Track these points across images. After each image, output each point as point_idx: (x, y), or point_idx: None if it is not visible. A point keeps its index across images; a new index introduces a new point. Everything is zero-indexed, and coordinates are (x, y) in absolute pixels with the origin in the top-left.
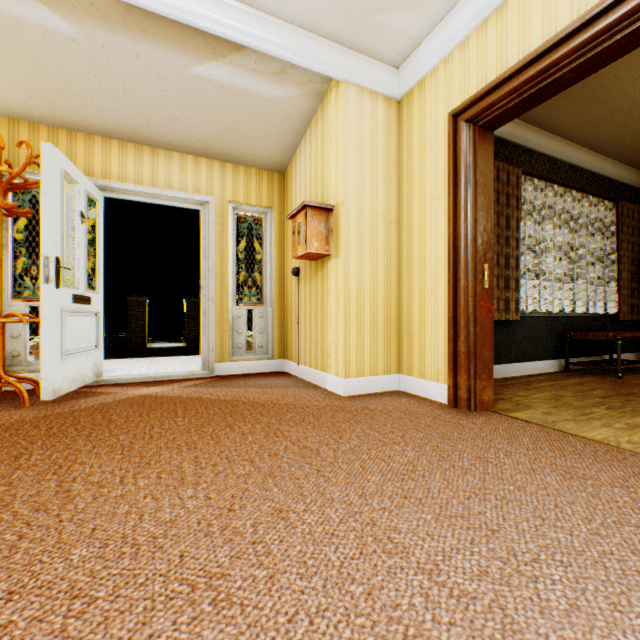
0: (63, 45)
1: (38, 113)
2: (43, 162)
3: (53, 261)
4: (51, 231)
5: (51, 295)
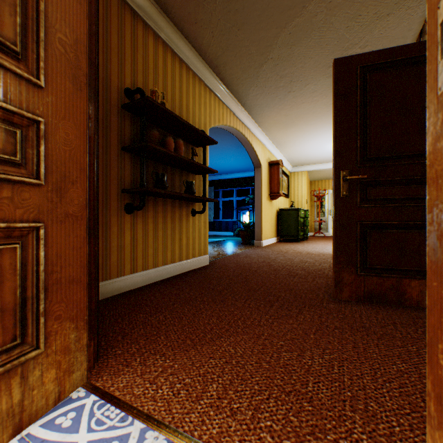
0: (331, 170)
1: (322, 179)
2: (328, 193)
3: (329, 211)
4: (329, 205)
5: (329, 217)
